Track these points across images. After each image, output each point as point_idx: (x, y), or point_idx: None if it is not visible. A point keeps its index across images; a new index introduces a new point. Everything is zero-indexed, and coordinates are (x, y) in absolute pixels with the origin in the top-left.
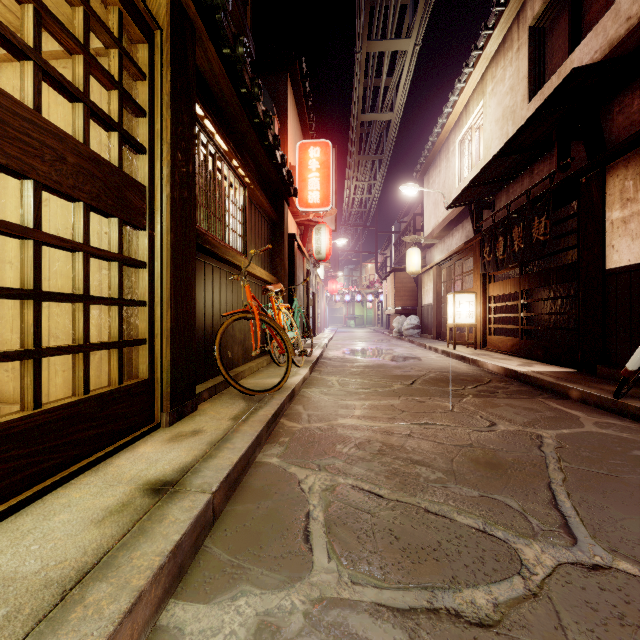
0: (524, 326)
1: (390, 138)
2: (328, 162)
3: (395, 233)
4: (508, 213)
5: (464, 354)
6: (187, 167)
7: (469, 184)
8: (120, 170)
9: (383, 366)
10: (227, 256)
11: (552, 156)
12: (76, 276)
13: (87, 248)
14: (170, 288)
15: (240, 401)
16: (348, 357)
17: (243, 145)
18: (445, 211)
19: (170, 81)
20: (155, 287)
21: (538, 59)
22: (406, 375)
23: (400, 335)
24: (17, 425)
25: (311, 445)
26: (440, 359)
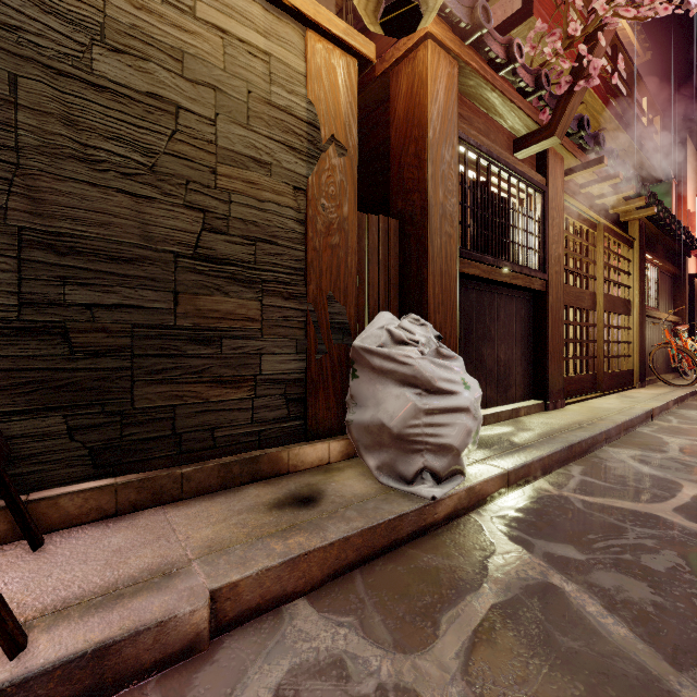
0: None
1: None
2: None
3: None
4: None
5: None
6: (643, 285)
7: None
8: (627, 300)
9: None
10: (652, 315)
11: None
12: (620, 336)
13: (623, 327)
14: (639, 336)
15: (667, 387)
16: None
17: (656, 242)
18: None
19: (639, 258)
20: (633, 336)
21: None
22: None
23: None
24: (617, 373)
25: None
26: None
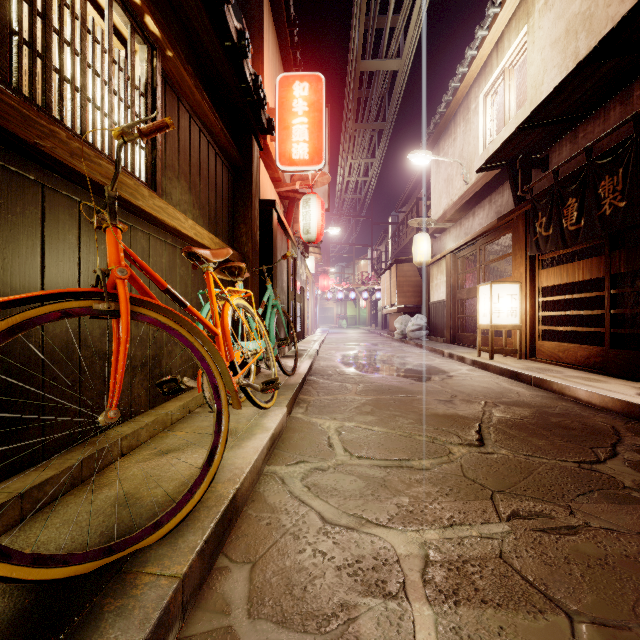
0: (618, 329)
1: (395, 97)
2: (320, 103)
3: (392, 224)
4: (589, 160)
5: (516, 369)
6: None
7: (521, 125)
8: None
9: (405, 390)
10: (38, 138)
11: None
12: None
13: None
14: None
15: None
16: (348, 371)
17: None
18: (463, 186)
19: None
20: None
21: None
22: (454, 414)
23: (403, 337)
24: None
25: None
26: (478, 375)
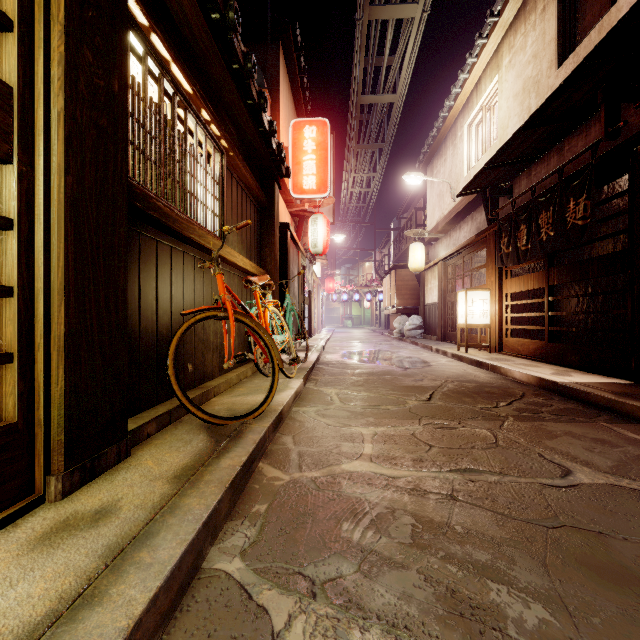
0: (553, 327)
1: (392, 124)
2: (325, 143)
3: (394, 230)
4: (533, 197)
5: (480, 359)
6: (107, 81)
7: (486, 165)
8: None
9: (389, 373)
10: (191, 234)
11: (589, 127)
12: None
13: None
14: (65, 267)
15: (200, 437)
16: (348, 362)
17: (219, 100)
18: (451, 202)
19: None
20: (36, 264)
21: (569, 17)
22: (419, 386)
23: (401, 336)
24: None
25: (301, 523)
26: (452, 364)
